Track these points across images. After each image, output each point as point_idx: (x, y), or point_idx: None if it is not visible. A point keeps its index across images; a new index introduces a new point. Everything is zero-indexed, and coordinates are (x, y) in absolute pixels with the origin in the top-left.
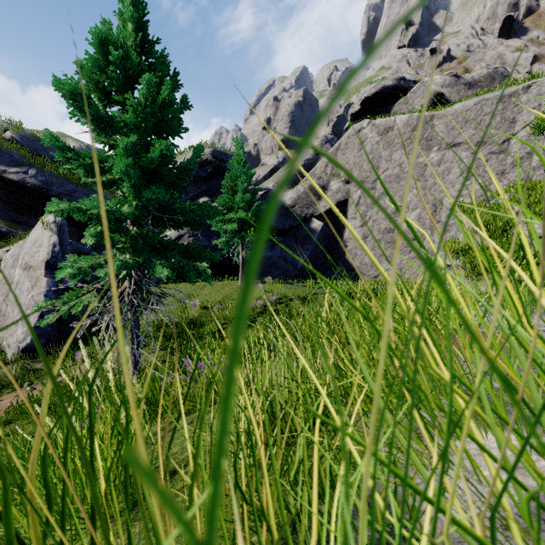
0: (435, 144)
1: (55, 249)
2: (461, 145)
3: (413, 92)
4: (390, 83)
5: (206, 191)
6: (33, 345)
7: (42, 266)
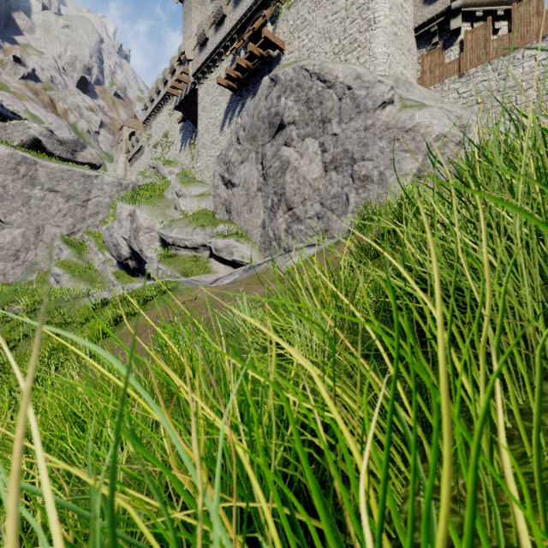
0: (39, 184)
1: None
2: (59, 193)
3: (13, 125)
4: None
5: None
6: None
7: None
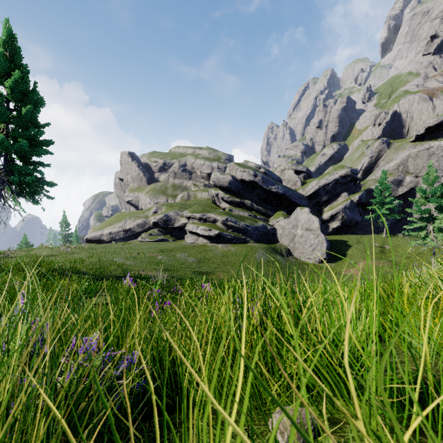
0: None
1: (320, 223)
2: None
3: None
4: None
5: (345, 189)
6: (325, 258)
7: (318, 230)
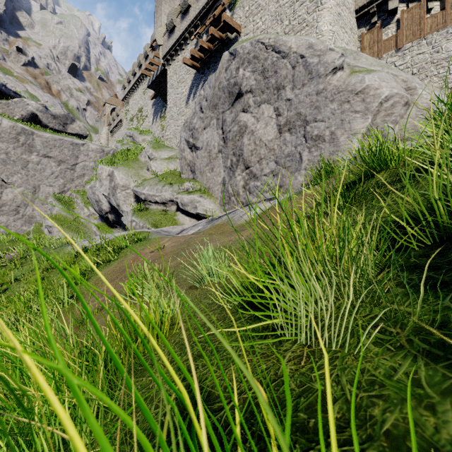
0: (35, 151)
1: None
2: (52, 158)
3: (15, 102)
4: None
5: None
6: None
7: None
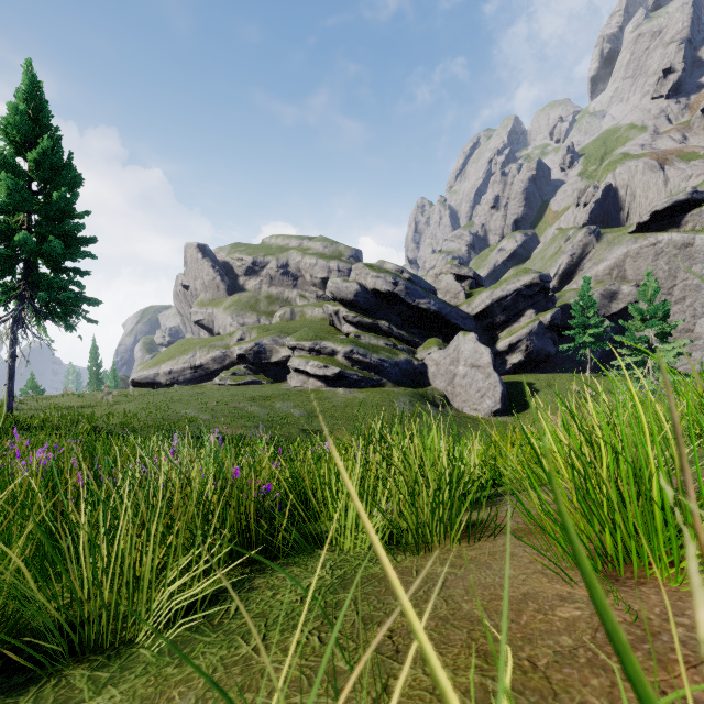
0: None
1: (492, 356)
2: None
3: None
4: (683, 197)
5: (531, 304)
6: (499, 409)
7: (490, 366)
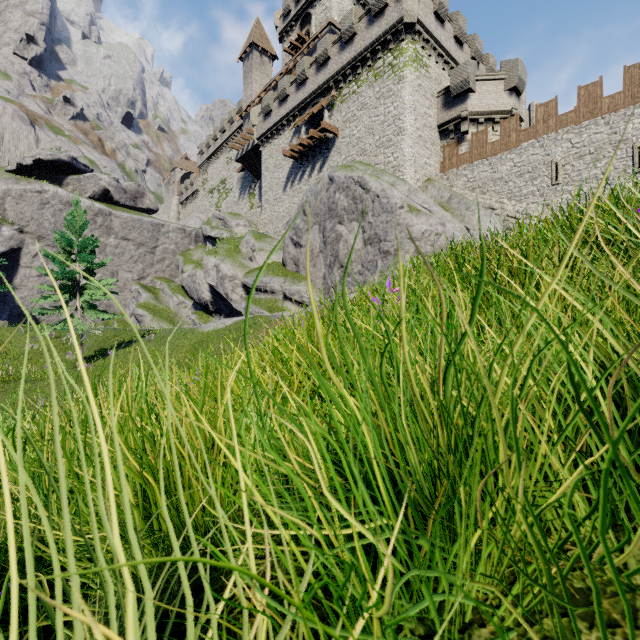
0: (114, 233)
1: None
2: (131, 241)
3: (87, 177)
4: (66, 158)
5: None
6: None
7: None
